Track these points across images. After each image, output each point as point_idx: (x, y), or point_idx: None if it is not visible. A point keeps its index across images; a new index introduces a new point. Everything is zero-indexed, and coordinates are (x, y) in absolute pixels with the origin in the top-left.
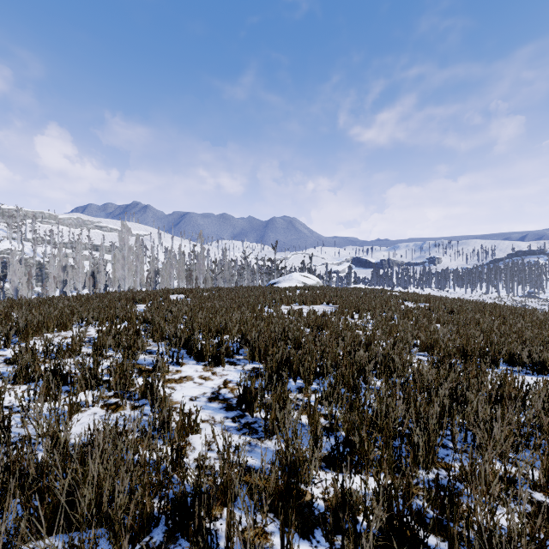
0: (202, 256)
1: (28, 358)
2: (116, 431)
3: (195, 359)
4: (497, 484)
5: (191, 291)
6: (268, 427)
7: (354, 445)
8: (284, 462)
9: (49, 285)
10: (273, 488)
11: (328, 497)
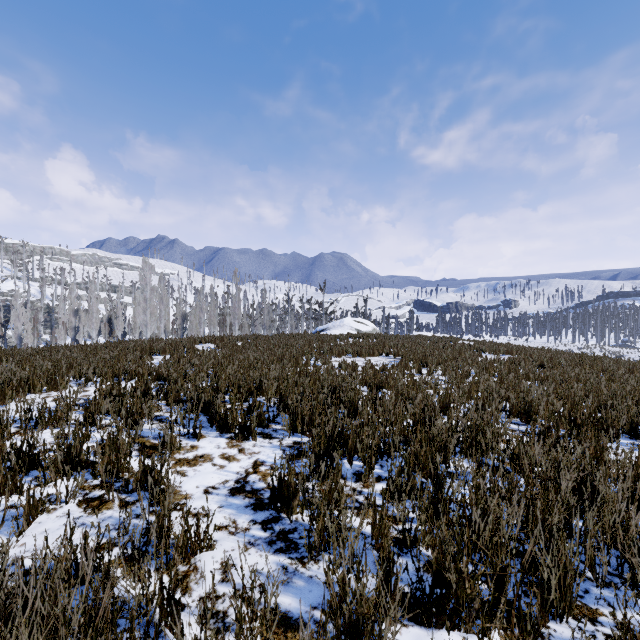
0: (238, 299)
1: None
2: (84, 550)
3: (217, 430)
4: None
5: (222, 339)
6: (314, 543)
7: (449, 585)
8: (338, 622)
9: (58, 332)
10: None
11: None
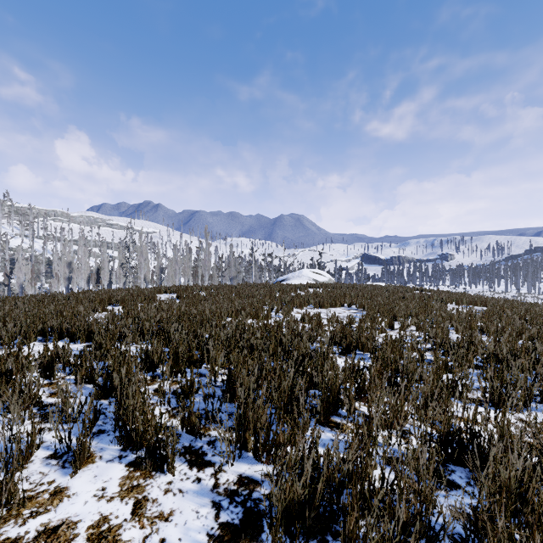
0: (208, 252)
1: None
2: None
3: (119, 443)
4: None
5: (186, 289)
6: None
7: None
8: None
9: (53, 281)
10: None
11: None
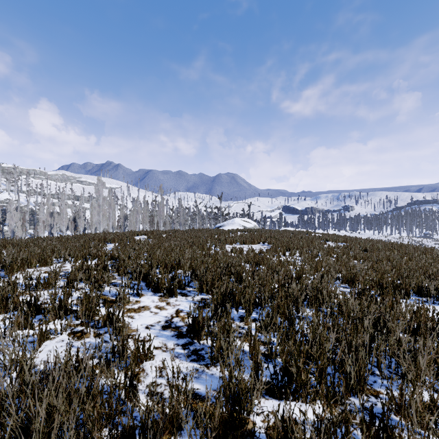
0: (162, 205)
1: (10, 290)
2: (77, 359)
3: (152, 291)
4: (427, 414)
5: (152, 233)
6: (214, 355)
7: (292, 375)
8: (228, 393)
9: (39, 228)
10: (217, 421)
11: (270, 431)
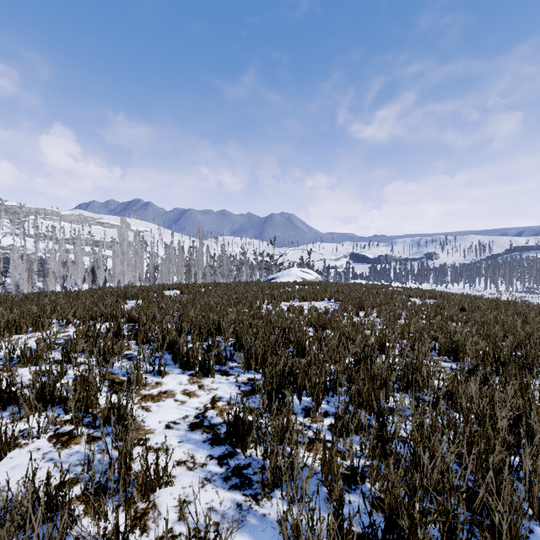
0: (201, 252)
1: None
2: (47, 489)
3: (180, 368)
4: None
5: (187, 286)
6: (267, 480)
7: (401, 530)
8: None
9: (49, 280)
10: None
11: None
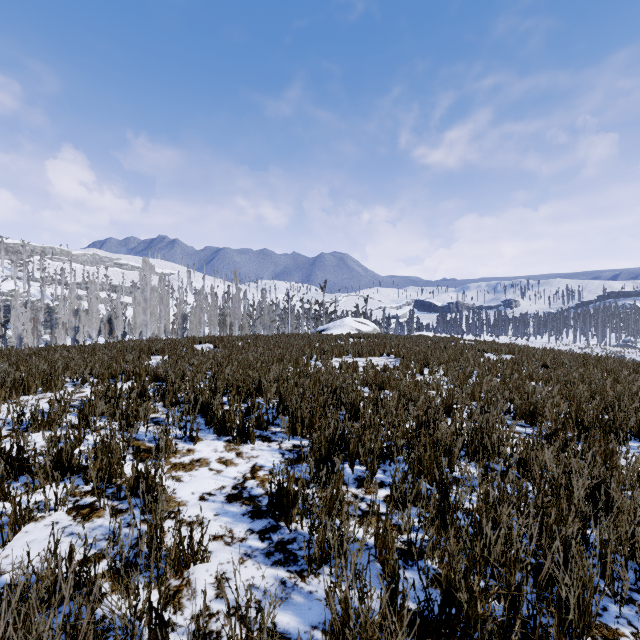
0: (238, 299)
1: None
2: (70, 564)
3: (215, 433)
4: None
5: (222, 339)
6: (314, 555)
7: (459, 605)
8: None
9: (58, 332)
10: None
11: None
